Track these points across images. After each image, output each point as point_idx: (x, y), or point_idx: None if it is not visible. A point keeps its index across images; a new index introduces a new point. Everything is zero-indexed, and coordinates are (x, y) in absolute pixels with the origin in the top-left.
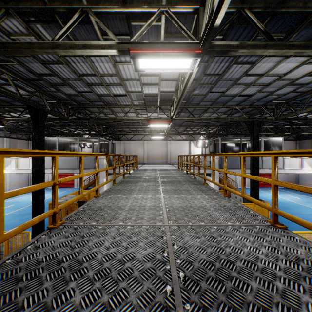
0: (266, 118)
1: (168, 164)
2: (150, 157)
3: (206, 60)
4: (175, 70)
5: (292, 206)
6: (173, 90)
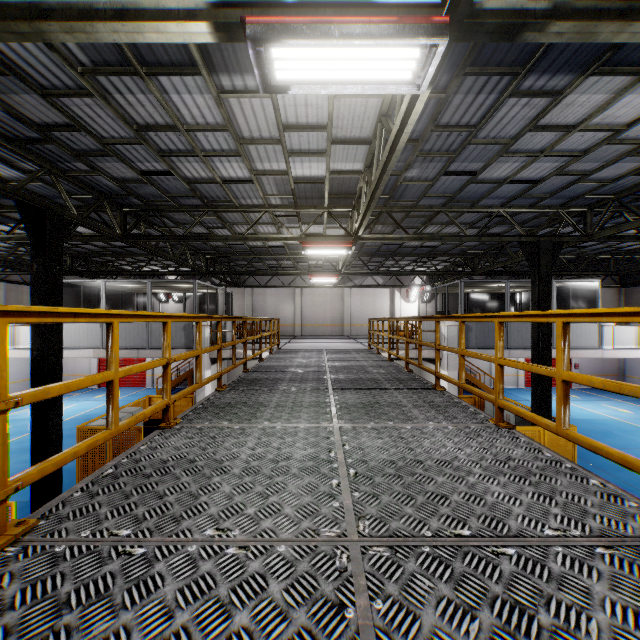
0: (569, 236)
1: (346, 337)
2: (307, 323)
3: (444, 86)
4: (372, 89)
5: (618, 430)
6: (359, 169)
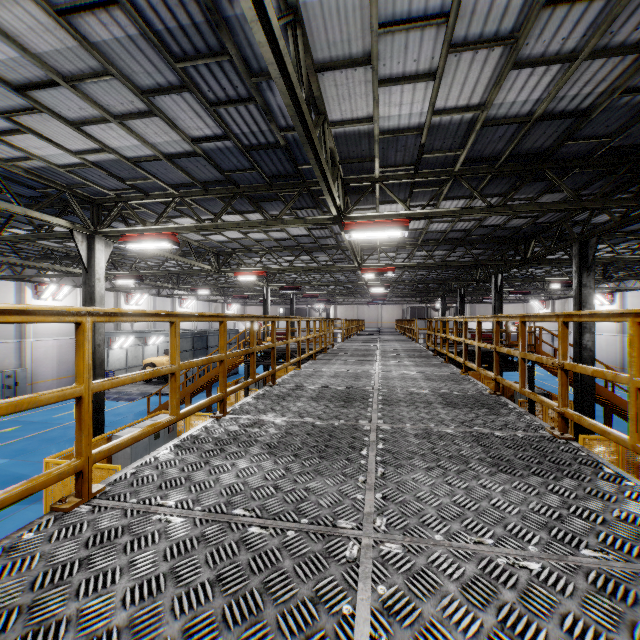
0: None
1: None
2: None
3: None
4: None
5: None
6: None
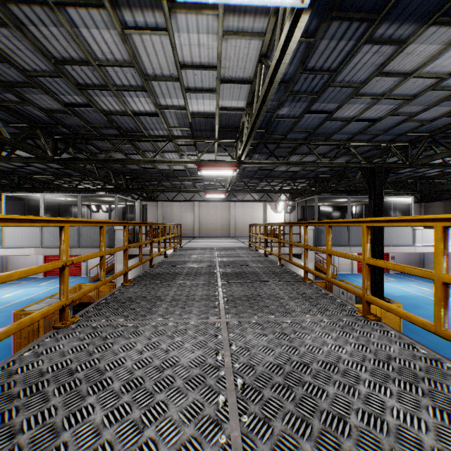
0: (395, 163)
1: (232, 237)
2: (203, 228)
3: (313, 31)
4: (258, 0)
5: (424, 303)
6: (242, 107)
